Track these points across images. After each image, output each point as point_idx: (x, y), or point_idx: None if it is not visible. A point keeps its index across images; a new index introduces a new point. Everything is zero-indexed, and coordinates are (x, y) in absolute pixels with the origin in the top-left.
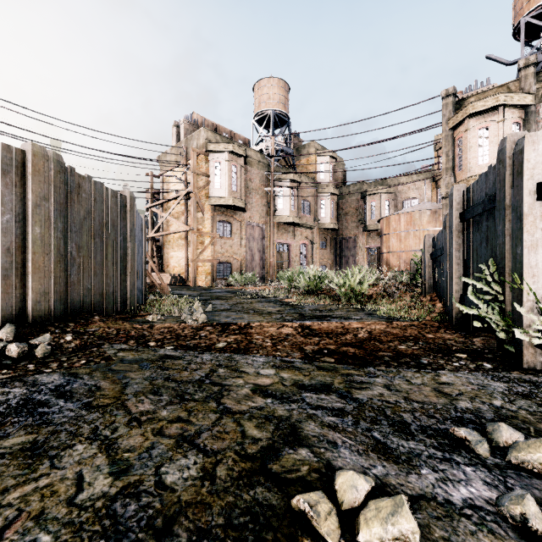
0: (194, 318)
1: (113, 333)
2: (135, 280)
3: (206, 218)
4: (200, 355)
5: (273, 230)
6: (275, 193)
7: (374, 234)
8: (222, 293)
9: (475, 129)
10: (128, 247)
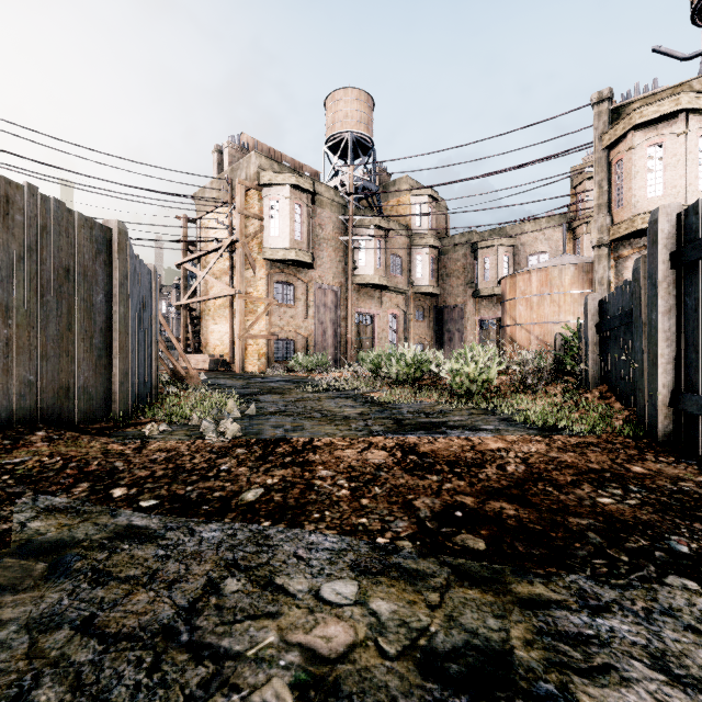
0: (221, 430)
1: (53, 467)
2: (130, 366)
3: (258, 278)
4: (200, 527)
5: (351, 295)
6: (355, 244)
7: (488, 301)
8: (278, 383)
9: (643, 147)
10: (115, 312)
